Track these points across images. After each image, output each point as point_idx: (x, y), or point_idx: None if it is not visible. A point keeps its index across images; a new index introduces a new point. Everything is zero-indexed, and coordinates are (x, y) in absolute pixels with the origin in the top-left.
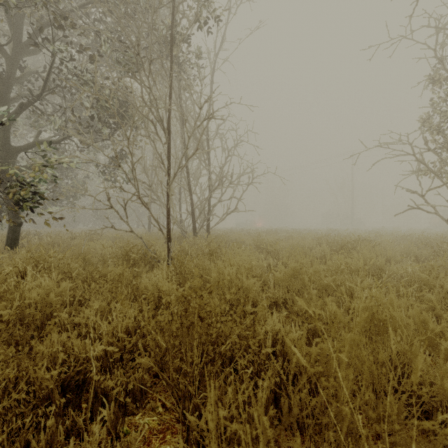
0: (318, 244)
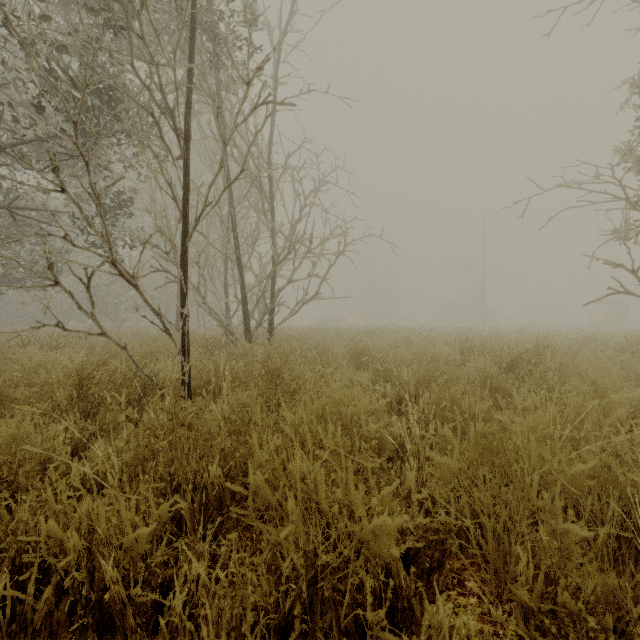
0: (460, 354)
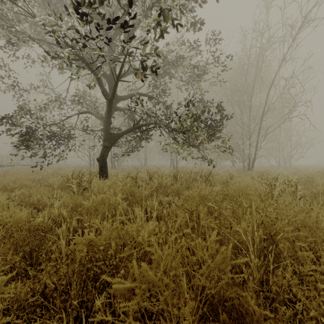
0: None
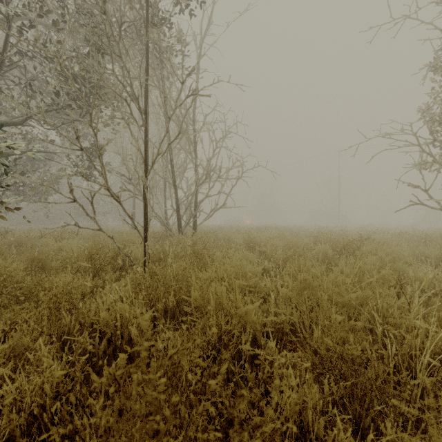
0: (314, 243)
